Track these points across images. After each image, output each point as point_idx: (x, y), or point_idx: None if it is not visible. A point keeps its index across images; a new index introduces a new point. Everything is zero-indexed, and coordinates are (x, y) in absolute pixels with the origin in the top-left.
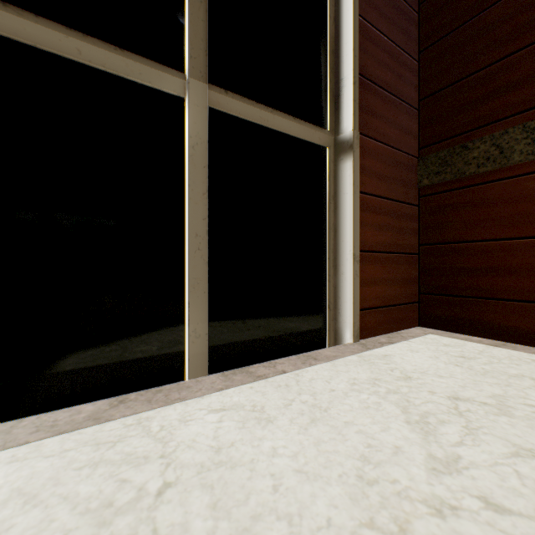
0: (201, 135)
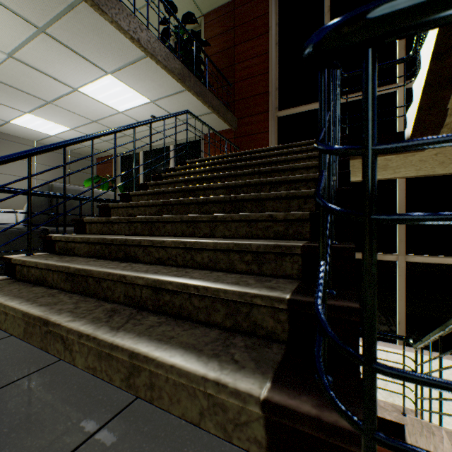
0: (402, 99)
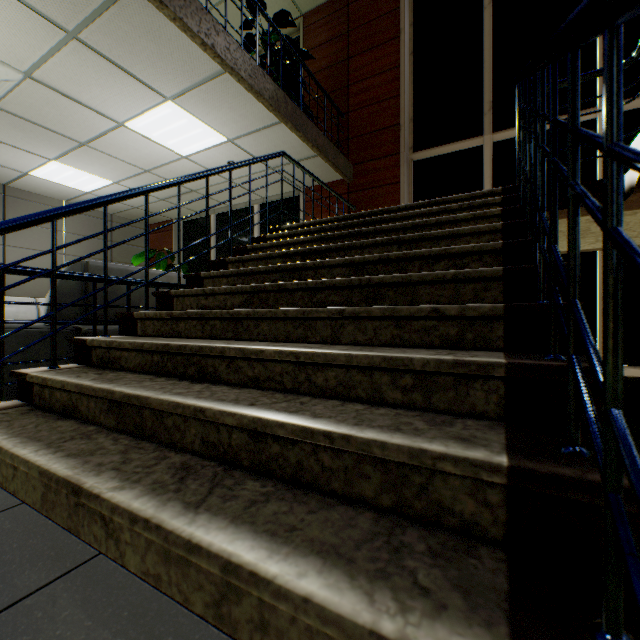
0: None
